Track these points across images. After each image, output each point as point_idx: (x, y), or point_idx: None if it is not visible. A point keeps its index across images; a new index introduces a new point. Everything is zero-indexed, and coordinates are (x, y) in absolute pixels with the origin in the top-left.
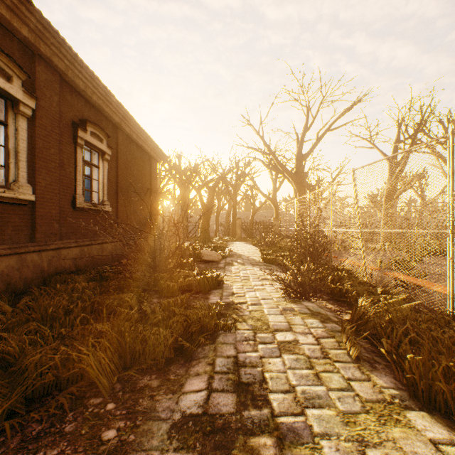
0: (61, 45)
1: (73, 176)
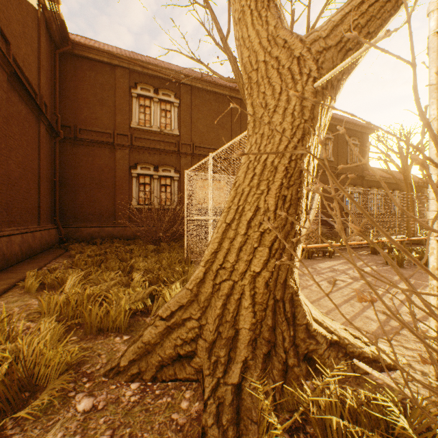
0: (389, 178)
1: (390, 205)
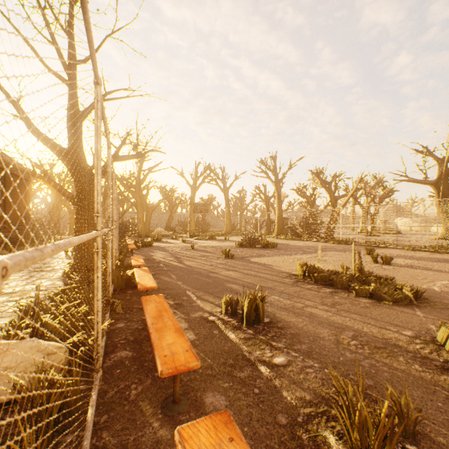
0: None
1: None
